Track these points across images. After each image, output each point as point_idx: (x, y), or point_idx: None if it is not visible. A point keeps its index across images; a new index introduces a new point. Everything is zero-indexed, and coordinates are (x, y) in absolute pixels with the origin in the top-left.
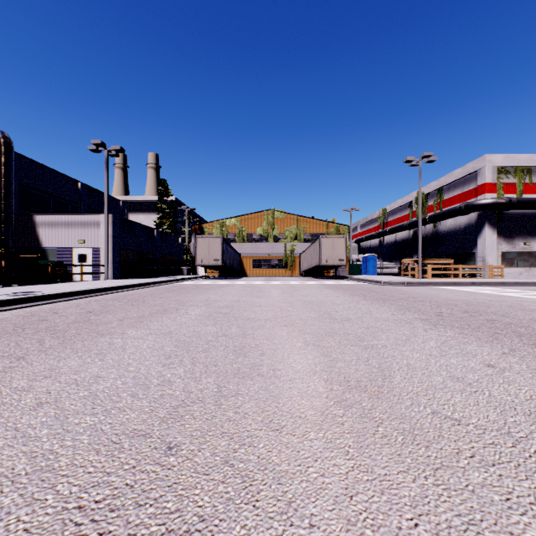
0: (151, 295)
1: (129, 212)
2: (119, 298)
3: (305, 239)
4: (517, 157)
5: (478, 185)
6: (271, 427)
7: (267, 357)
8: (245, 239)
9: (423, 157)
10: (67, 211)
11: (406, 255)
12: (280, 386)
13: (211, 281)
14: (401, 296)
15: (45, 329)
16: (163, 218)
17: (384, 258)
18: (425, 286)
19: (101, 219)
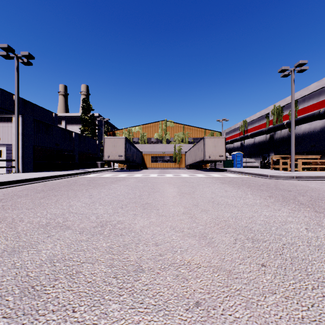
0: None
1: (67, 124)
2: None
3: (189, 141)
4: None
5: None
6: None
7: None
8: (146, 141)
9: (297, 66)
10: None
11: (263, 153)
12: None
13: (113, 174)
14: None
15: None
16: (86, 126)
17: (245, 155)
18: (318, 181)
19: (13, 119)
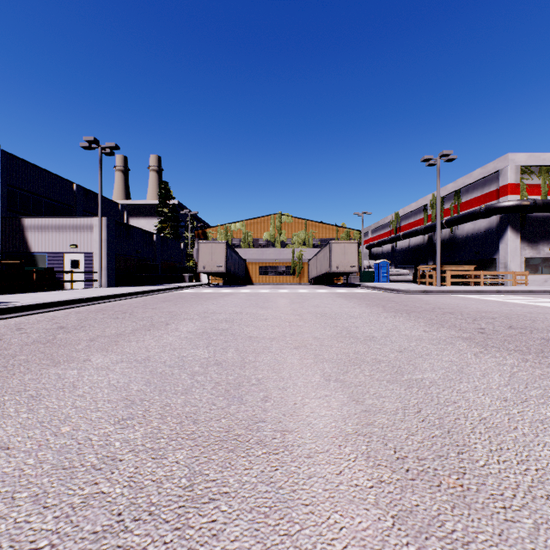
0: (143, 305)
1: (130, 216)
2: (105, 309)
3: (314, 244)
4: (542, 156)
5: (500, 186)
6: None
7: (272, 403)
8: (251, 244)
9: (442, 156)
10: (61, 214)
11: (421, 262)
12: (294, 472)
13: (214, 289)
14: (425, 306)
15: None
16: (165, 222)
17: (397, 264)
18: (446, 295)
19: (95, 223)
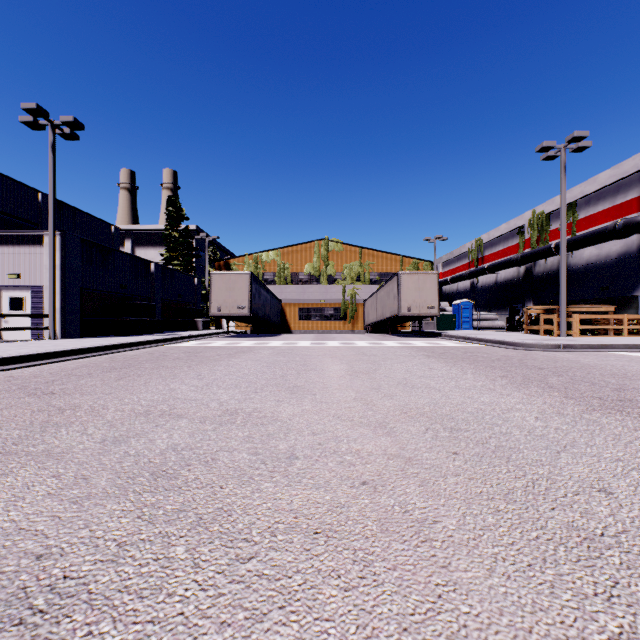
0: (47, 382)
1: (136, 246)
2: None
3: (371, 279)
4: None
5: None
6: None
7: None
8: (289, 279)
9: (570, 141)
10: None
11: (514, 302)
12: None
13: (229, 341)
14: (638, 385)
15: None
16: (174, 250)
17: (479, 306)
18: (602, 353)
19: (46, 240)
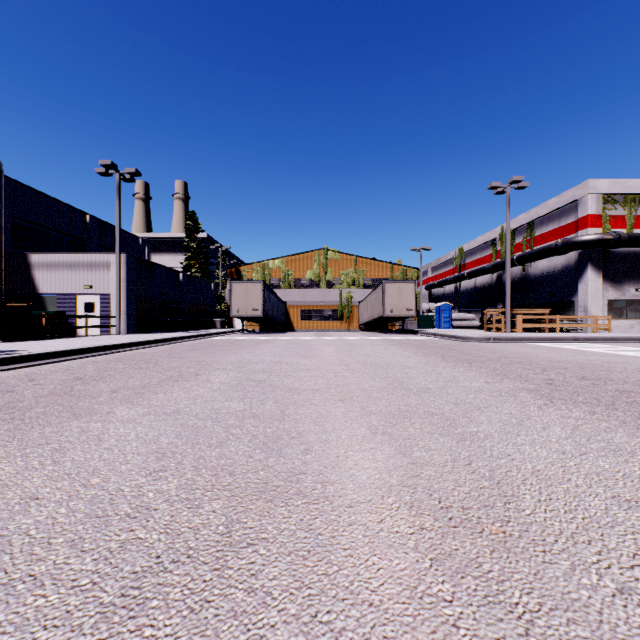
0: (168, 354)
1: (151, 252)
2: (126, 359)
3: (365, 284)
4: (628, 183)
5: (579, 218)
6: (315, 636)
7: (314, 456)
8: (292, 284)
9: (511, 183)
10: (72, 250)
11: (488, 305)
12: (334, 520)
13: (249, 336)
14: (490, 355)
15: (2, 406)
16: (192, 259)
17: (461, 308)
18: (515, 343)
19: (112, 260)
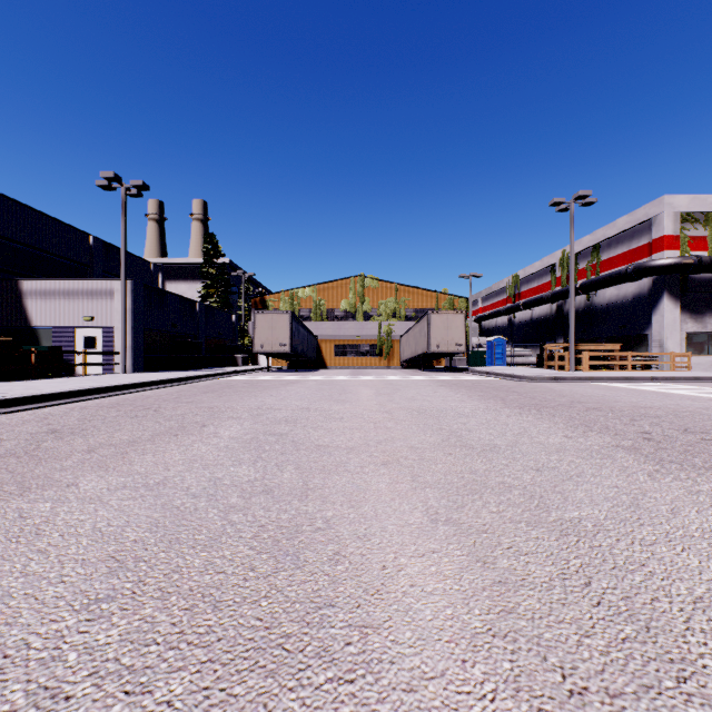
0: (175, 398)
1: (166, 280)
2: (122, 404)
3: (407, 316)
4: (710, 199)
5: (653, 239)
6: None
7: (347, 567)
8: (325, 316)
9: (577, 198)
10: (73, 276)
11: (547, 339)
12: None
13: (274, 375)
14: (559, 399)
15: None
16: (211, 287)
17: (516, 342)
18: (584, 383)
19: (116, 287)
